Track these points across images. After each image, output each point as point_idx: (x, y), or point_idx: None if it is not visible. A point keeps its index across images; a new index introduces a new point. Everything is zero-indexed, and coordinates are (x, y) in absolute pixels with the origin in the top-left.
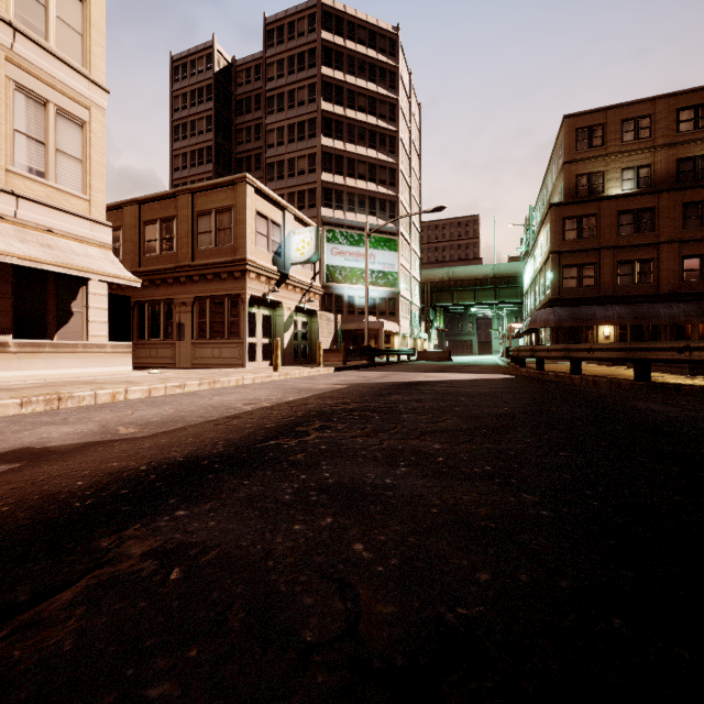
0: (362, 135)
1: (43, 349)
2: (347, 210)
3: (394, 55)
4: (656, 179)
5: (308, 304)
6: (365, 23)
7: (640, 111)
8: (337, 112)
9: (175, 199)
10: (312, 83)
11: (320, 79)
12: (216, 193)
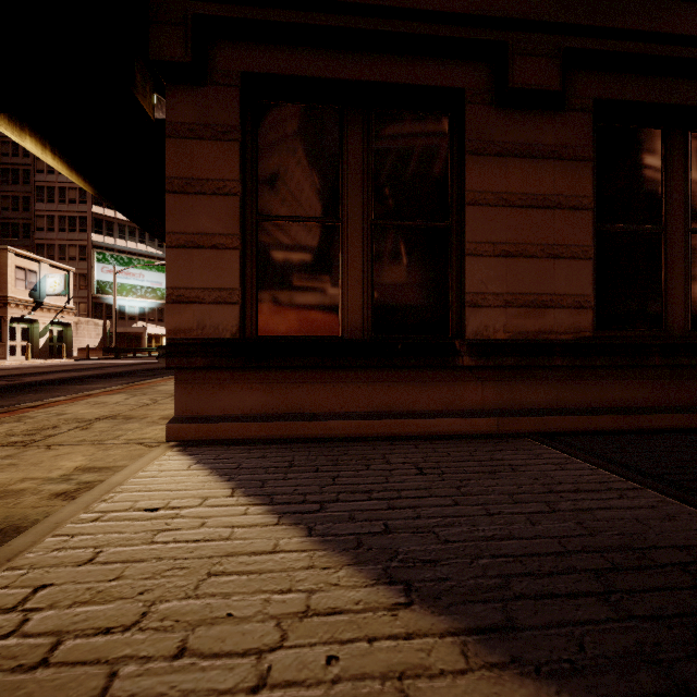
0: None
1: None
2: (117, 237)
3: None
4: None
5: (63, 319)
6: None
7: None
8: None
9: None
10: None
11: None
12: None
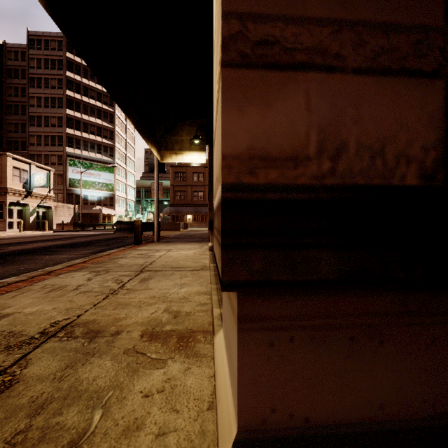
0: (93, 111)
1: None
2: (83, 150)
3: None
4: (206, 162)
5: (46, 203)
6: None
7: None
8: (76, 97)
9: None
10: (61, 78)
11: (65, 78)
12: None
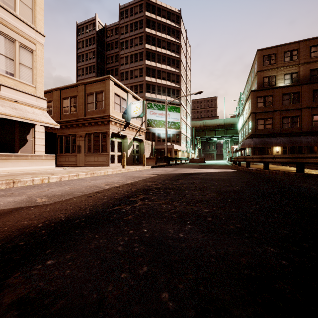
0: (164, 59)
1: (11, 157)
2: (157, 94)
3: (178, 23)
4: (300, 79)
5: (139, 136)
6: (165, 8)
7: (293, 47)
8: (152, 49)
9: (77, 87)
10: (141, 35)
11: (145, 34)
12: (95, 84)
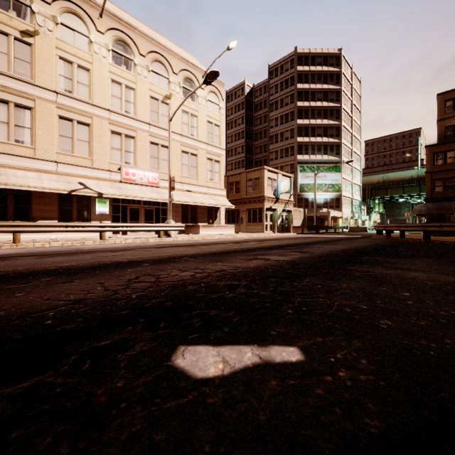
0: (319, 113)
1: (219, 227)
2: (310, 154)
3: (338, 65)
4: None
5: (287, 208)
6: (321, 54)
7: None
8: (305, 105)
9: (240, 175)
10: (292, 93)
11: (296, 91)
12: (254, 172)
